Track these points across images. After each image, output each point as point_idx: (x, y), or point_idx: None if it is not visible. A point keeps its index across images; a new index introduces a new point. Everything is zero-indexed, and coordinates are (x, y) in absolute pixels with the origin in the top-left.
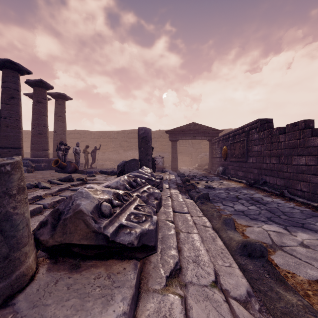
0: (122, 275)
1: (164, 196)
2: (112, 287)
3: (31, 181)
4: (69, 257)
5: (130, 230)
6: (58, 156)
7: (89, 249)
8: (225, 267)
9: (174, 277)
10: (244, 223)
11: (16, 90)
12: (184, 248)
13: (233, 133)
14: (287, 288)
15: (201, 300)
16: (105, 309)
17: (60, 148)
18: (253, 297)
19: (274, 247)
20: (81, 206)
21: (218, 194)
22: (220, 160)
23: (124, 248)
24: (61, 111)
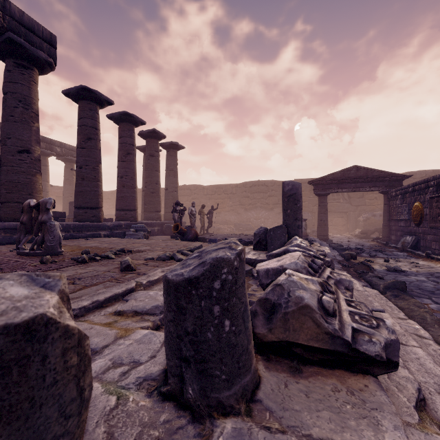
0: (369, 394)
1: None
2: (366, 408)
3: (159, 251)
4: (281, 356)
5: (370, 337)
6: (174, 219)
7: (314, 352)
8: None
9: (419, 409)
10: None
11: (131, 145)
12: (409, 367)
13: (437, 180)
14: None
15: None
16: (380, 435)
17: (176, 210)
18: None
19: None
20: (307, 301)
21: (417, 283)
22: (408, 224)
23: (362, 359)
24: (173, 164)
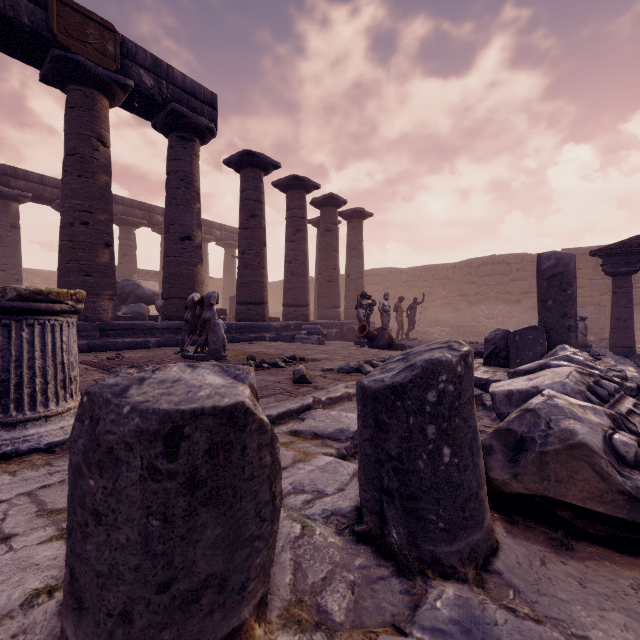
0: None
1: None
2: None
3: (340, 360)
4: (534, 520)
5: None
6: (358, 318)
7: (596, 521)
8: None
9: None
10: None
11: (302, 219)
12: None
13: None
14: None
15: None
16: None
17: (362, 305)
18: None
19: None
20: (582, 437)
21: None
22: None
23: None
24: (357, 239)
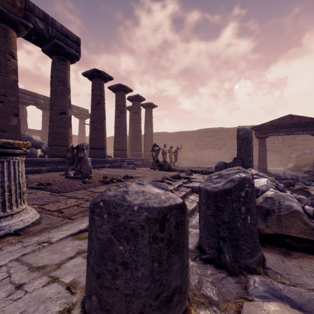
0: None
1: None
2: None
3: (149, 177)
4: (272, 244)
5: None
6: (152, 156)
7: (301, 242)
8: None
9: None
10: None
11: (124, 106)
12: None
13: None
14: None
15: None
16: None
17: (154, 150)
18: None
19: None
20: (296, 208)
21: None
22: None
23: None
24: (150, 118)
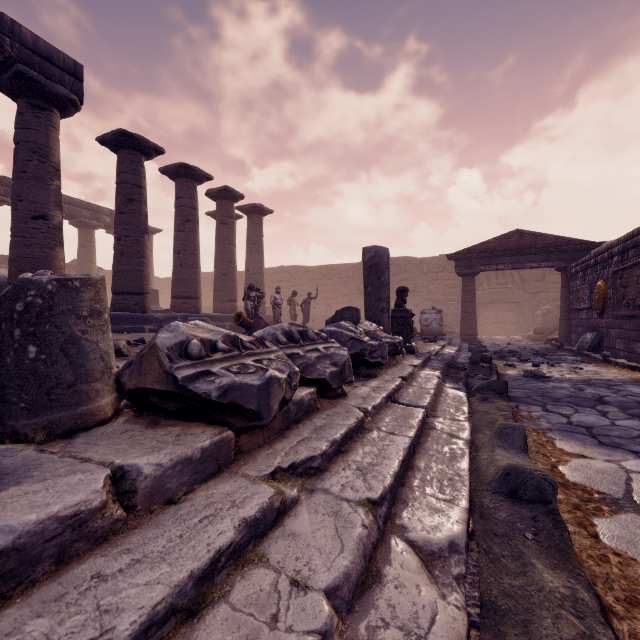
0: (193, 436)
1: (392, 375)
2: (170, 444)
3: None
4: (154, 412)
5: (216, 378)
6: (246, 310)
7: (167, 399)
8: (435, 499)
9: (300, 475)
10: (572, 449)
11: (192, 209)
12: (358, 449)
13: (622, 245)
14: (562, 566)
15: (322, 513)
16: (142, 456)
17: (250, 297)
18: (459, 554)
19: (621, 504)
20: (157, 339)
21: (548, 389)
22: (589, 315)
23: (206, 403)
24: (257, 235)
